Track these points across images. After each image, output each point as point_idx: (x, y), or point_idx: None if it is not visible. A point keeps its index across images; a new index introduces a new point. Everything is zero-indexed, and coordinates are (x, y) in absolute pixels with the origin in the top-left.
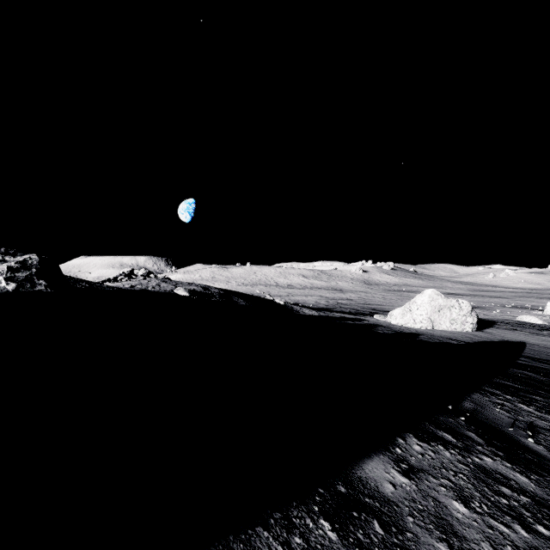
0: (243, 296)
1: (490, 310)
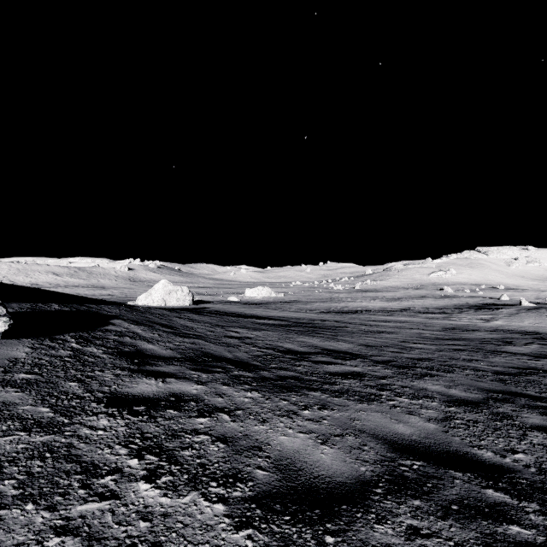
0: None
1: (217, 296)
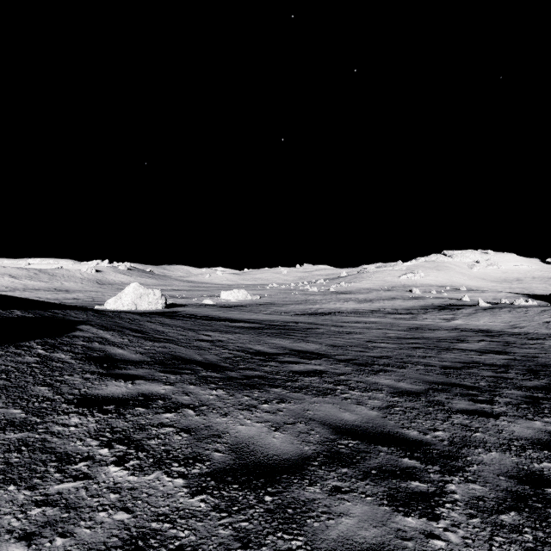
0: None
1: (192, 299)
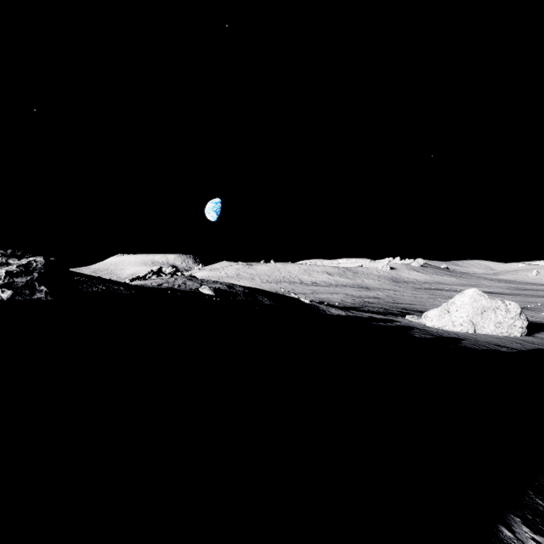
0: (268, 294)
1: (537, 311)
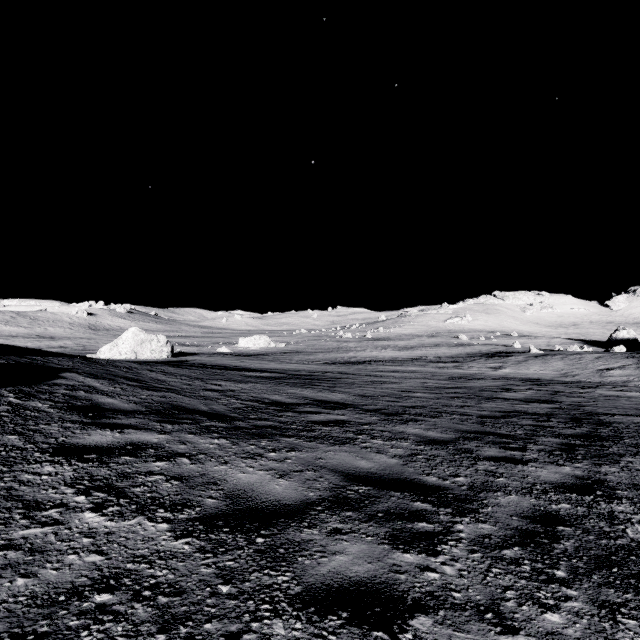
0: None
1: (205, 347)
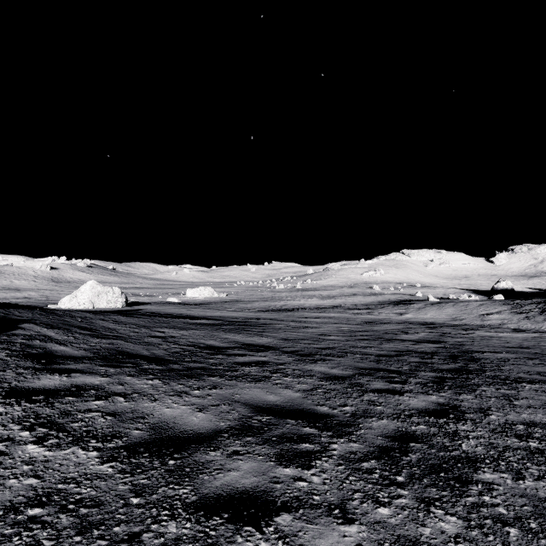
0: None
1: (156, 297)
